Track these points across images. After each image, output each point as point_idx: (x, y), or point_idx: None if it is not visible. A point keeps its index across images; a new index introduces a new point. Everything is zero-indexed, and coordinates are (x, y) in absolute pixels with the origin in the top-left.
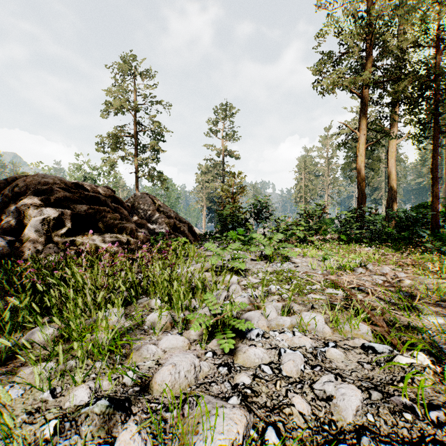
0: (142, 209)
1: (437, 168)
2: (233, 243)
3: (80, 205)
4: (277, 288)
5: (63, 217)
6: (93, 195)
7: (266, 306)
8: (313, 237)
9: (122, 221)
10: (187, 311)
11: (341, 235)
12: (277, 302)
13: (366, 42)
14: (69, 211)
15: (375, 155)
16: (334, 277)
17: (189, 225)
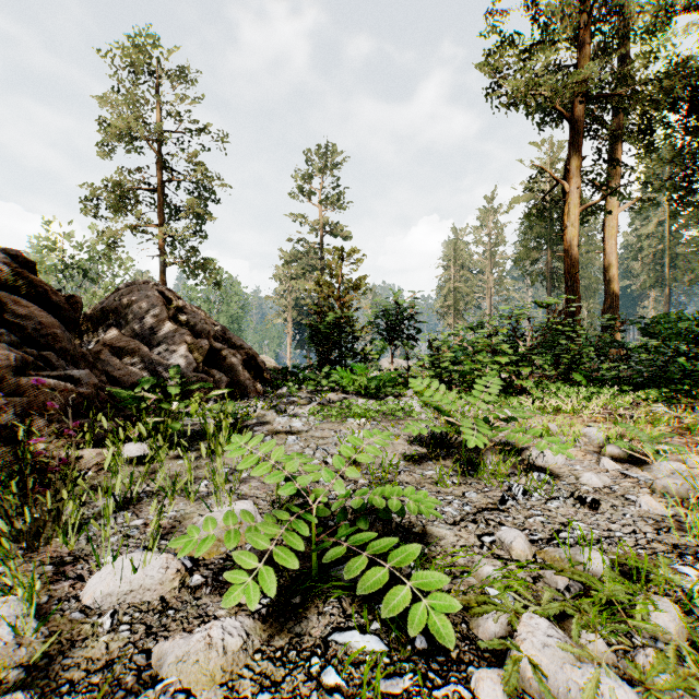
0: (137, 316)
1: (657, 263)
2: (342, 392)
3: None
4: None
5: None
6: None
7: None
8: (529, 381)
9: None
10: None
11: (576, 374)
12: None
13: (584, 18)
14: None
15: None
16: None
17: (249, 352)
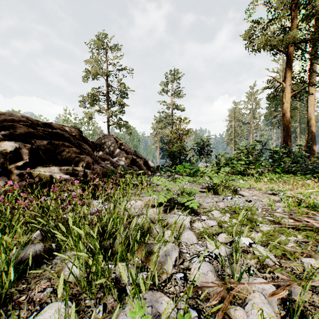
0: (107, 147)
1: None
2: (180, 175)
3: (41, 140)
4: (248, 242)
5: (21, 151)
6: (56, 132)
7: (252, 299)
8: (253, 171)
9: (82, 155)
10: (112, 296)
11: (277, 169)
12: (275, 296)
13: (292, 8)
14: (28, 145)
15: (293, 105)
16: (313, 221)
17: (144, 160)
